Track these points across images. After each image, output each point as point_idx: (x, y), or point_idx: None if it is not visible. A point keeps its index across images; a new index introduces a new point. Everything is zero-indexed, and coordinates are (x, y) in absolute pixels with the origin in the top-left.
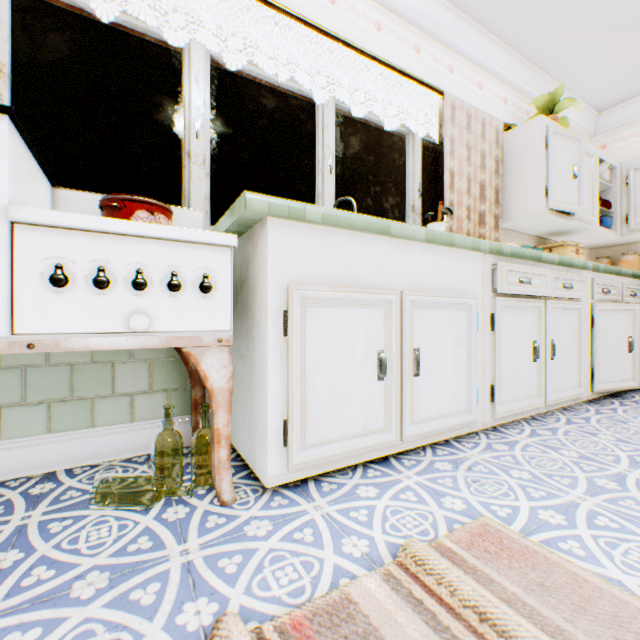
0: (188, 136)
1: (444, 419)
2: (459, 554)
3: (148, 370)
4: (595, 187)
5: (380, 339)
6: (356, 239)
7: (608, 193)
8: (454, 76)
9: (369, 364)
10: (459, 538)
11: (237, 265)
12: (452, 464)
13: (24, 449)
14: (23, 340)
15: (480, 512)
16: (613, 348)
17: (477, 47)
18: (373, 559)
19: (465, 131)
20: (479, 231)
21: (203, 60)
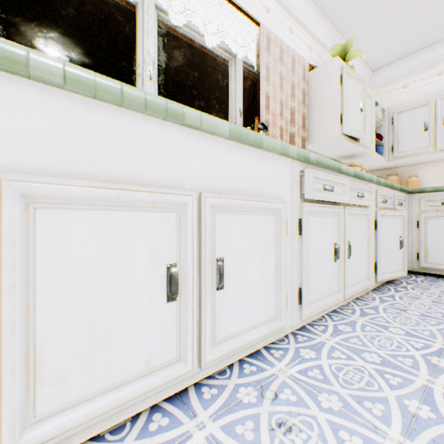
0: None
1: (252, 331)
2: None
3: None
4: (373, 122)
5: (171, 250)
6: (134, 121)
7: (380, 129)
8: (270, 16)
9: (155, 283)
10: None
11: None
12: (258, 390)
13: None
14: None
15: None
16: (390, 246)
17: None
18: None
19: (279, 62)
20: None
21: None
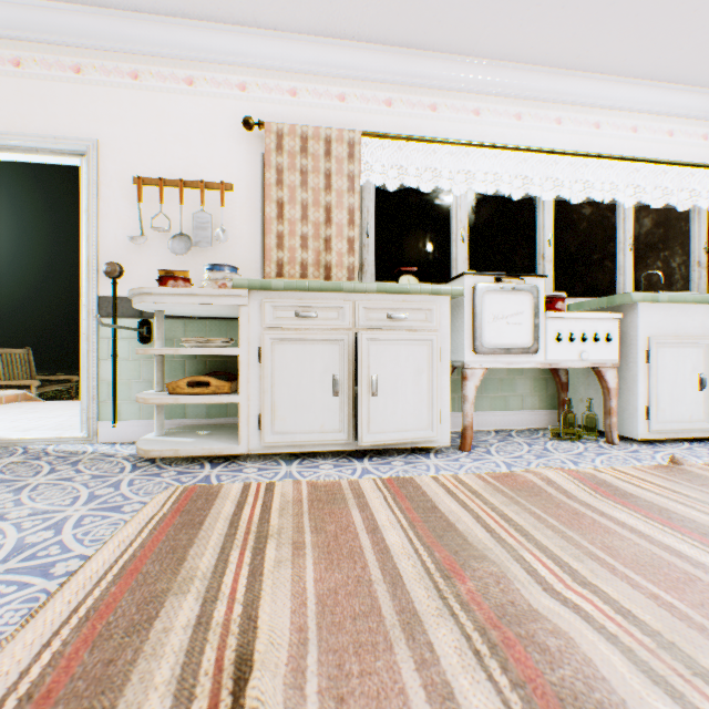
0: (541, 245)
1: None
2: None
3: (529, 382)
4: None
5: (699, 366)
6: (684, 308)
7: None
8: None
9: (692, 381)
10: None
11: None
12: None
13: (482, 417)
14: (547, 363)
15: None
16: None
17: None
18: None
19: None
20: None
21: (550, 198)
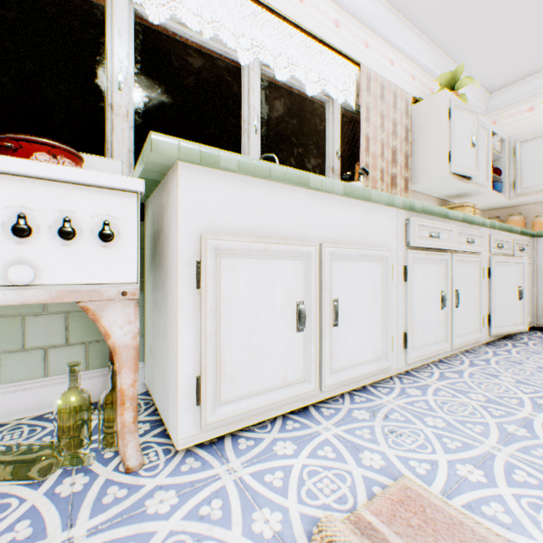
0: (111, 88)
1: (361, 367)
2: (380, 531)
3: (64, 323)
4: (489, 156)
5: (299, 290)
6: (275, 190)
7: (499, 162)
8: (369, 51)
9: (288, 316)
10: (380, 508)
11: (155, 215)
12: (369, 412)
13: None
14: None
15: (399, 470)
16: (506, 296)
17: (389, 27)
18: (286, 541)
19: (379, 101)
20: (391, 192)
21: (126, 13)
